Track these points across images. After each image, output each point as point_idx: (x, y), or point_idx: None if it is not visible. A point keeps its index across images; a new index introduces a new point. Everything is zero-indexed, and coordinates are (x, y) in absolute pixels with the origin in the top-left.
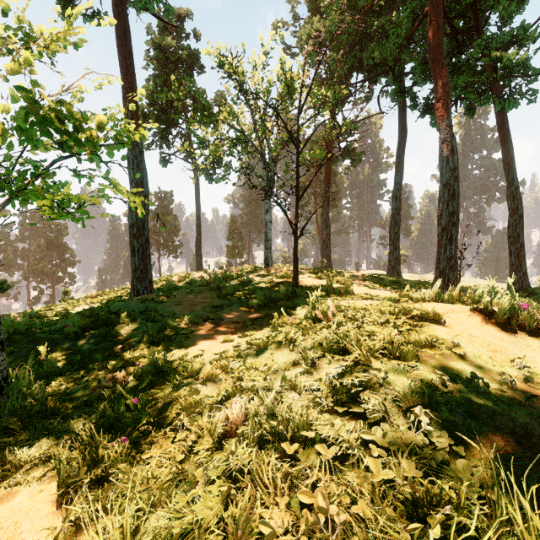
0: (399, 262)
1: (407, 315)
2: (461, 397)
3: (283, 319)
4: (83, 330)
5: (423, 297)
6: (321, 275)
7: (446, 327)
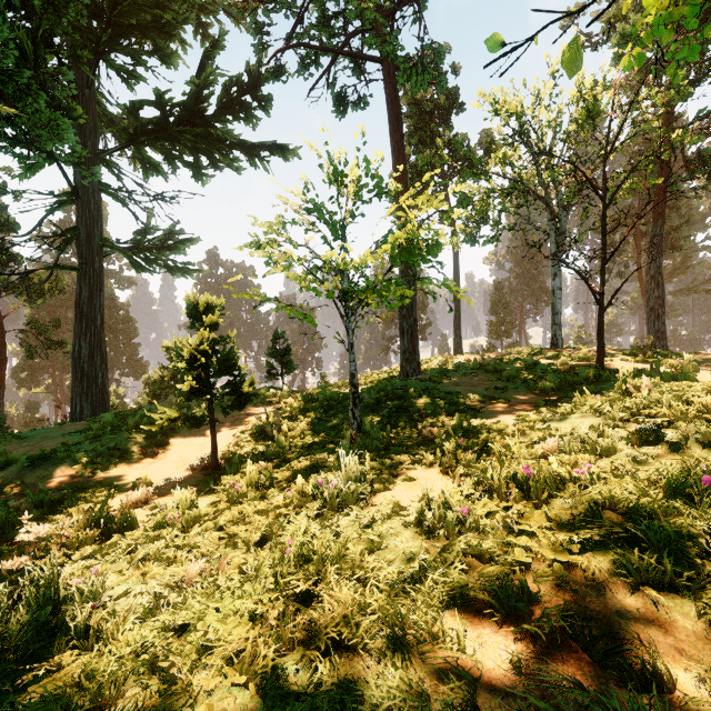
0: None
1: None
2: None
3: (586, 397)
4: (377, 402)
5: None
6: (642, 358)
7: None
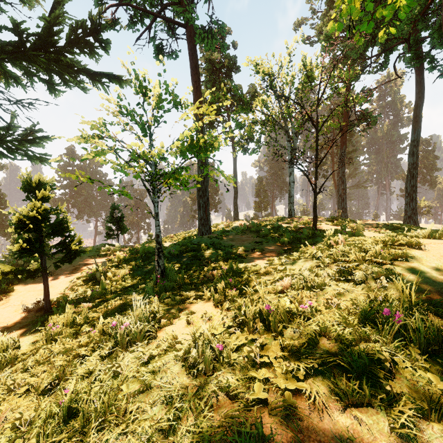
0: (416, 212)
1: (396, 243)
2: (413, 278)
3: (307, 248)
4: (180, 253)
5: (417, 235)
6: (336, 223)
7: (424, 251)
